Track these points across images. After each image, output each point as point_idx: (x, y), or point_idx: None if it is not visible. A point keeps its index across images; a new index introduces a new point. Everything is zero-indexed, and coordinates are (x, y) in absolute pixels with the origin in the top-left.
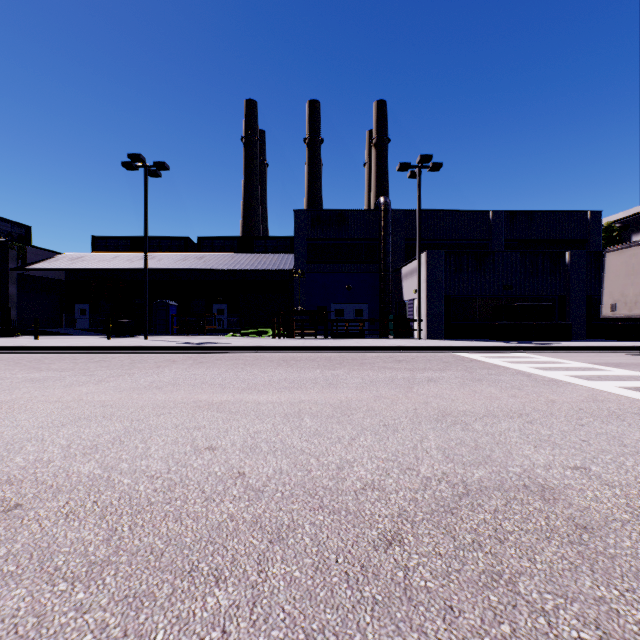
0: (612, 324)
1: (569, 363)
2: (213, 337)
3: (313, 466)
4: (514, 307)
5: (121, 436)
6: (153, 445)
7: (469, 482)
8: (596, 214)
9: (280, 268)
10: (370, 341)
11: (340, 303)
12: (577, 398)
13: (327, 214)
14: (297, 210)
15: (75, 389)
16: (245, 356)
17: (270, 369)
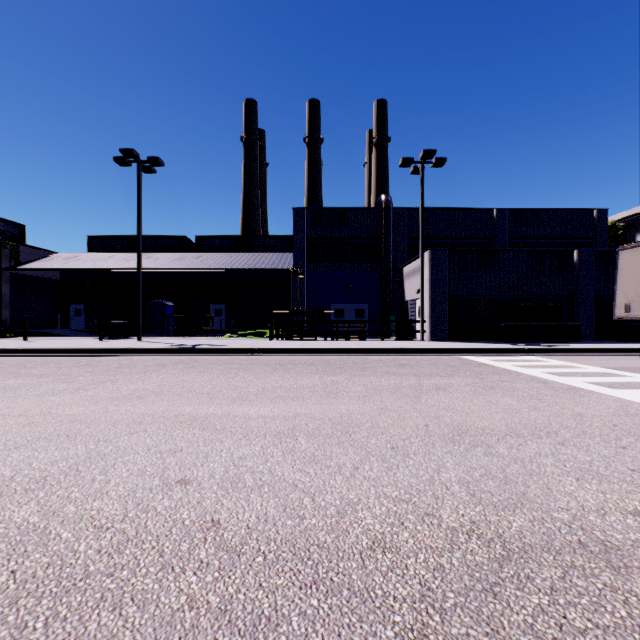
0: (622, 325)
1: (584, 367)
2: (210, 338)
3: (307, 510)
4: (521, 307)
5: (79, 463)
6: (114, 477)
7: (507, 537)
8: (602, 212)
9: (279, 267)
10: (371, 343)
11: (340, 303)
12: (606, 411)
13: (327, 212)
14: (296, 208)
15: (47, 399)
16: (240, 359)
17: (265, 375)
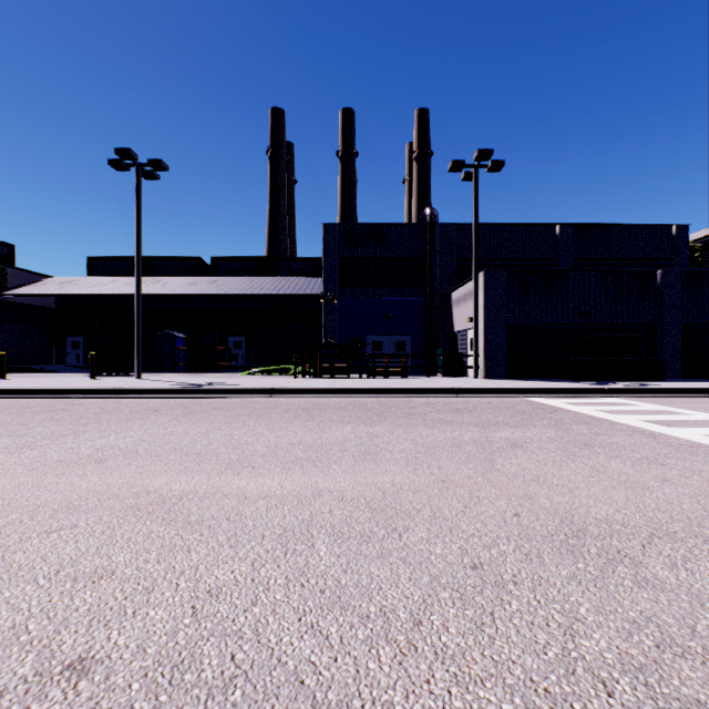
0: None
1: (690, 414)
2: (225, 375)
3: None
4: (594, 339)
5: None
6: None
7: None
8: (683, 228)
9: (306, 293)
10: (416, 381)
11: (378, 335)
12: None
13: (362, 228)
14: (326, 224)
15: None
16: (255, 402)
17: (282, 424)
